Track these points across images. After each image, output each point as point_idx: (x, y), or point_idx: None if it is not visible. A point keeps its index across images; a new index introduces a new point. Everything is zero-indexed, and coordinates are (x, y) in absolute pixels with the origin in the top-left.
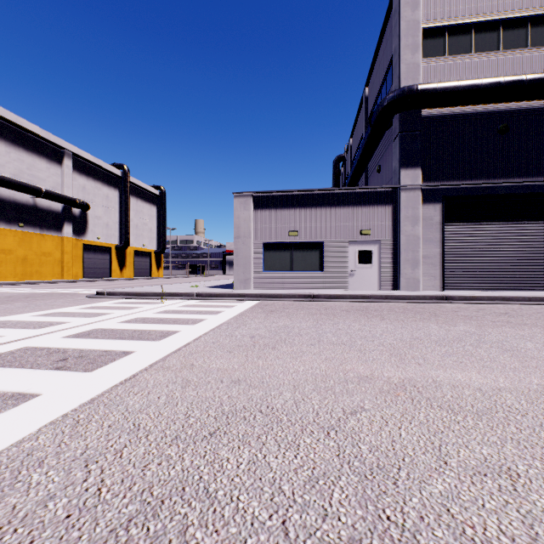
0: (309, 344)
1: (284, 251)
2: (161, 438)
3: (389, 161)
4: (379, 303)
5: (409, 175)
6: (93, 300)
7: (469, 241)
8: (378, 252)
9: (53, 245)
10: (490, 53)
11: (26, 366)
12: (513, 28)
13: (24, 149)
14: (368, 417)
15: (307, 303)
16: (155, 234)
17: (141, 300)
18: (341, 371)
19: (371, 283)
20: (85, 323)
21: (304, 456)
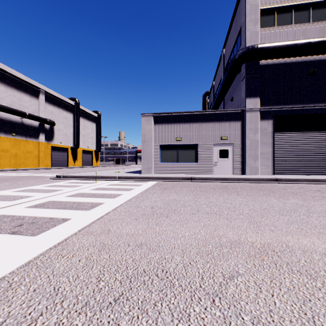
0: (191, 213)
1: (173, 150)
2: (74, 304)
3: (239, 94)
4: (234, 183)
5: (252, 102)
6: (54, 181)
7: (290, 144)
8: (232, 150)
9: (33, 146)
10: (304, 24)
11: None
12: (319, 8)
13: (15, 88)
14: (244, 283)
15: (187, 183)
16: (94, 140)
17: (83, 181)
18: (216, 236)
19: (228, 170)
20: (43, 197)
21: None
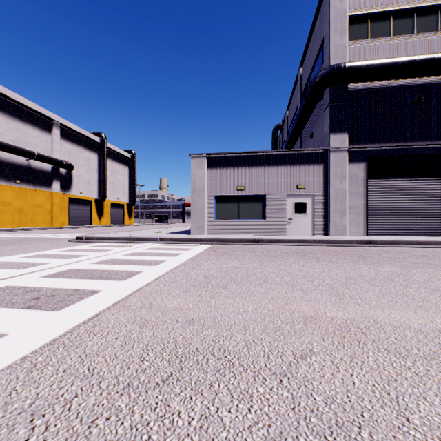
0: (256, 284)
1: (232, 202)
2: (114, 385)
3: (320, 128)
4: (313, 247)
5: (337, 139)
6: (74, 244)
7: (388, 194)
8: (311, 203)
9: (44, 198)
10: (406, 36)
11: (1, 305)
12: (426, 15)
13: (20, 120)
14: (318, 362)
15: (252, 247)
16: (127, 189)
17: (113, 244)
18: (287, 310)
19: (306, 229)
20: (62, 264)
21: (258, 410)
